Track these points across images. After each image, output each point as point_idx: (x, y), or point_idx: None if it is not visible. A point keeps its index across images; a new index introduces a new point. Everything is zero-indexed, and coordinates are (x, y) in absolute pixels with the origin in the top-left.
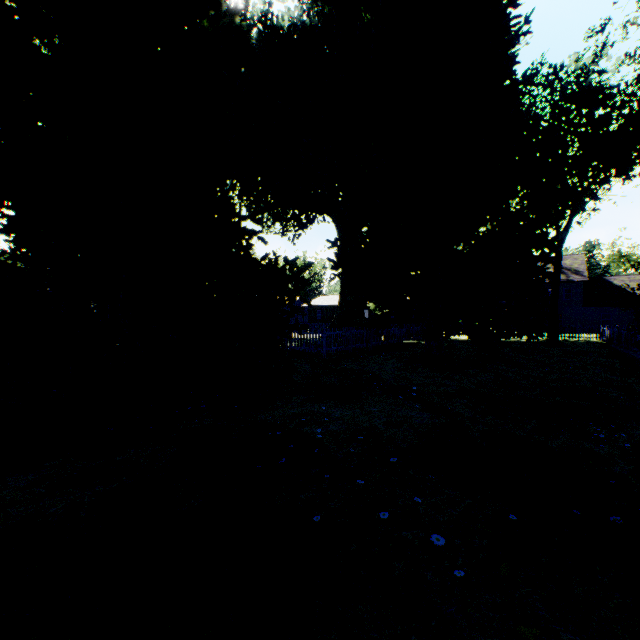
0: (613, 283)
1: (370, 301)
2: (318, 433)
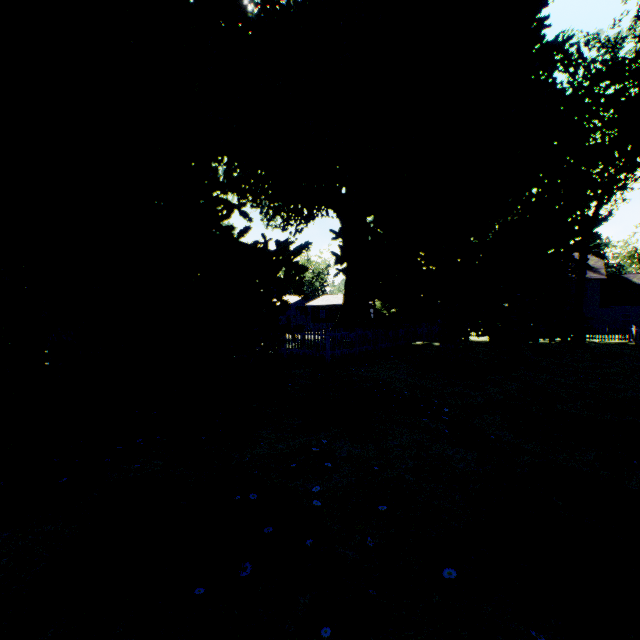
0: (632, 281)
1: (379, 298)
2: (314, 493)
